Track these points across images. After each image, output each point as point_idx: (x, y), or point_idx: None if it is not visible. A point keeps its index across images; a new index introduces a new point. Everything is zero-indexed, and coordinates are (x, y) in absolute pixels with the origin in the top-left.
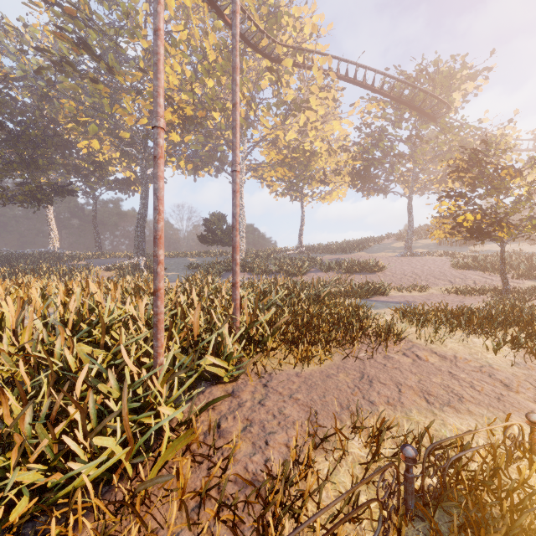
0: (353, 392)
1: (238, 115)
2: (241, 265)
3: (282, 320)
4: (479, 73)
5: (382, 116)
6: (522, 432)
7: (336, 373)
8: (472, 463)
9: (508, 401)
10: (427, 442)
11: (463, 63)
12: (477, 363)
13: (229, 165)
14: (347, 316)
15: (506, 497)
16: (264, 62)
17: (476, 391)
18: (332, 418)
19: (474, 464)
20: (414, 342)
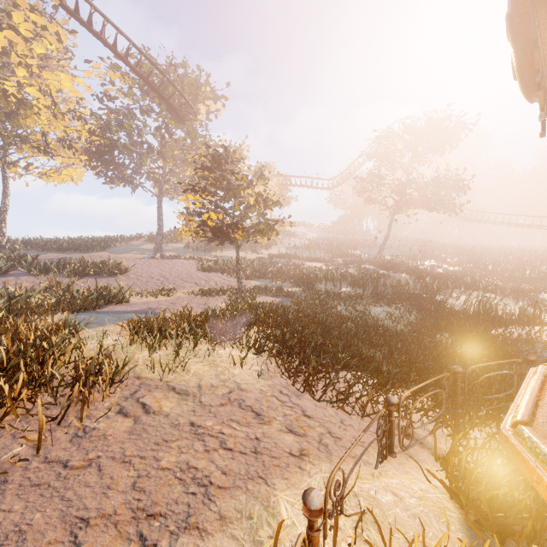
0: None
1: None
2: None
3: None
4: (219, 98)
5: (128, 94)
6: (304, 545)
7: None
8: None
9: (266, 449)
10: None
11: (207, 79)
12: (226, 387)
13: None
14: (19, 352)
15: None
16: None
17: (228, 452)
18: None
19: None
20: (144, 378)
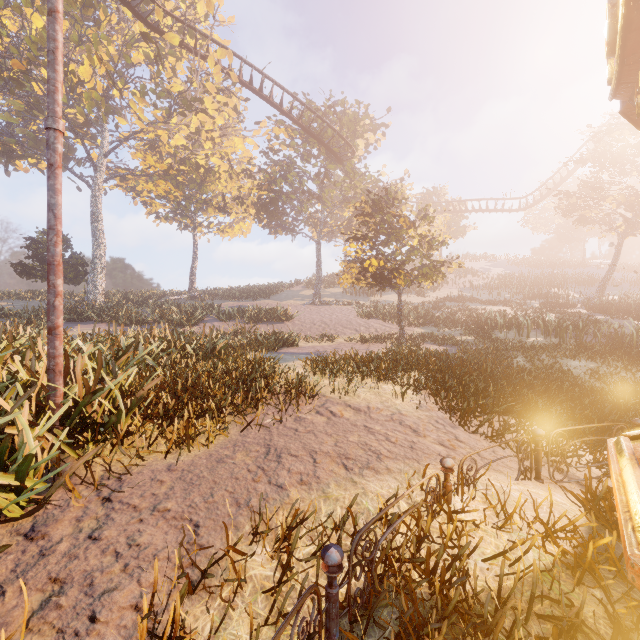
0: (256, 477)
1: (60, 32)
2: (97, 312)
3: (149, 385)
4: (378, 127)
5: (291, 145)
6: (439, 482)
7: (232, 453)
8: (397, 535)
9: (420, 448)
10: (349, 523)
11: (366, 112)
12: (389, 411)
13: (77, 162)
14: (250, 372)
15: (435, 570)
16: (137, 27)
17: (392, 443)
18: (224, 527)
19: (398, 535)
20: (328, 397)
